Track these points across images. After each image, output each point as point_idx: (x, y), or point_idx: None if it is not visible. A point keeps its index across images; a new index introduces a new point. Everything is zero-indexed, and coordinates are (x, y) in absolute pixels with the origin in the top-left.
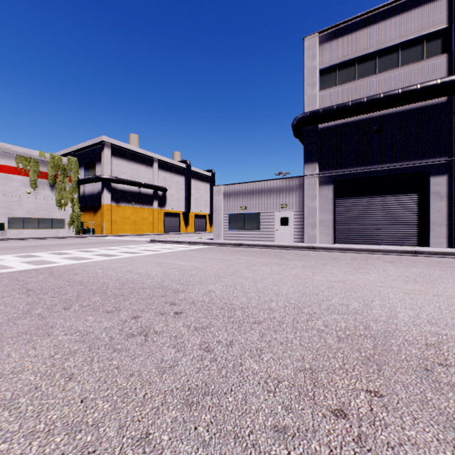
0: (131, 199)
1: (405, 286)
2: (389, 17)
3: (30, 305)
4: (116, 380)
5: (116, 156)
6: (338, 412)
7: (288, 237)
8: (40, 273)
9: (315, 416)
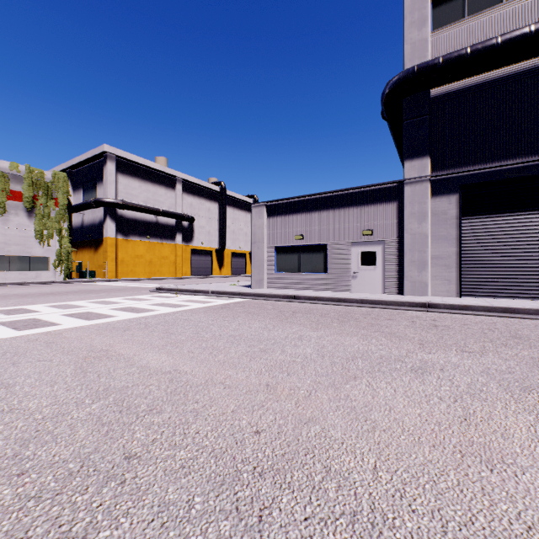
0: (146, 231)
1: None
2: None
3: None
4: None
5: (125, 172)
6: None
7: (374, 284)
8: None
9: None
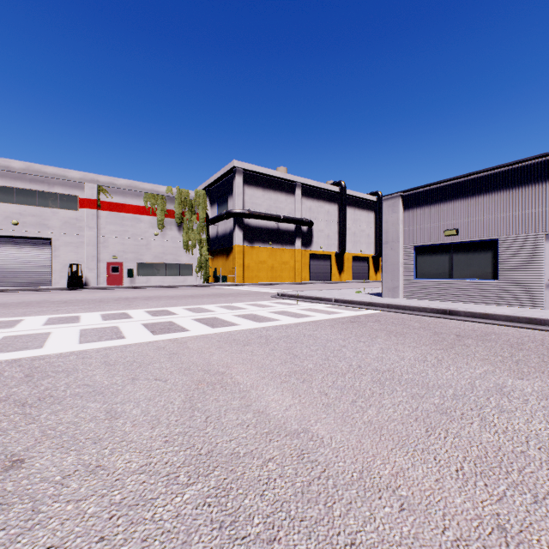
0: (268, 238)
1: None
2: None
3: None
4: None
5: (250, 184)
6: None
7: None
8: None
9: None
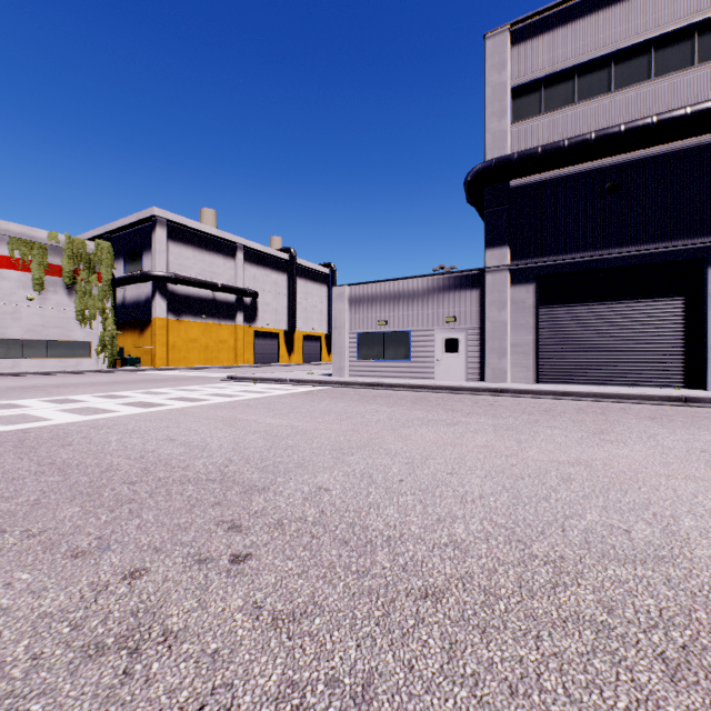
0: (201, 310)
1: None
2: None
3: None
4: None
5: (176, 240)
6: None
7: (458, 371)
8: None
9: None
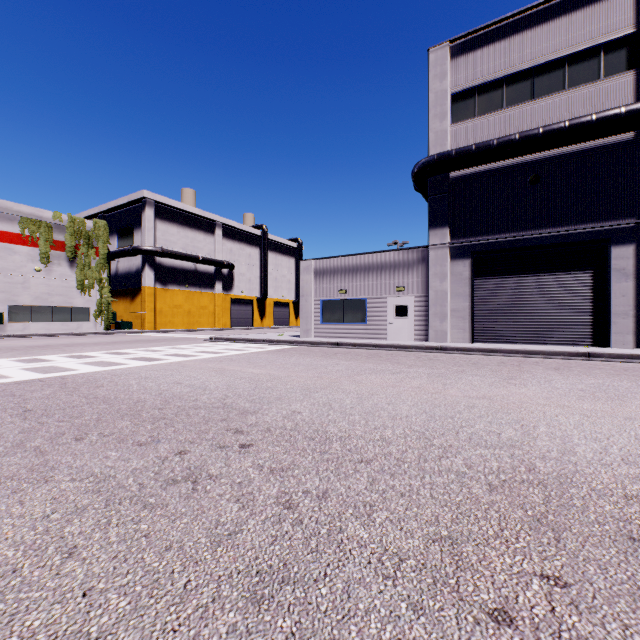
0: (184, 280)
1: (581, 405)
2: (551, 18)
3: (26, 433)
4: (142, 557)
5: (163, 218)
6: (500, 615)
7: (406, 333)
8: (47, 385)
9: (462, 623)
